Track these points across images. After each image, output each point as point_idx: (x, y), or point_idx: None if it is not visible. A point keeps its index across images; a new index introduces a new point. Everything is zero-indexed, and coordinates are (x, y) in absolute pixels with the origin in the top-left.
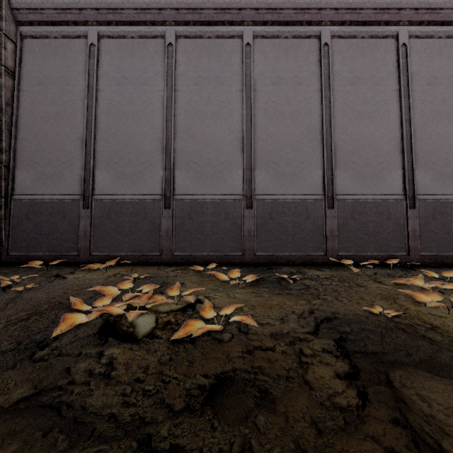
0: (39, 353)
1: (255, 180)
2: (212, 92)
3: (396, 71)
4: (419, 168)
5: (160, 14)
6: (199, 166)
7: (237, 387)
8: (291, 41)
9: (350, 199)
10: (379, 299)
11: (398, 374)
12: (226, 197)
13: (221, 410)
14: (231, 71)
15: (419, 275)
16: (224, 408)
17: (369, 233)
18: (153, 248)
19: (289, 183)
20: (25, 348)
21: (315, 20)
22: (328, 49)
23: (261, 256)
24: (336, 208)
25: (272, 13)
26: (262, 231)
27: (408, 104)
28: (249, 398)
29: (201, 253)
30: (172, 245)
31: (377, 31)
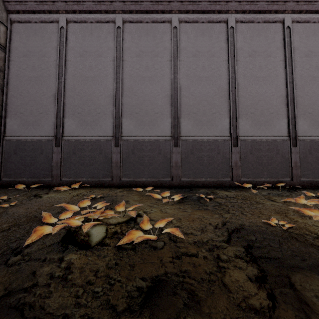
0: (12, 259)
1: (180, 125)
2: (149, 62)
3: (282, 47)
4: (299, 117)
5: (111, 5)
6: (139, 116)
7: (169, 289)
8: (206, 25)
9: (249, 139)
10: (274, 214)
11: (298, 278)
12: (159, 138)
13: (156, 311)
14: (162, 46)
15: (302, 195)
16: (158, 309)
17: (263, 164)
18: (106, 175)
19: (205, 128)
20: (3, 254)
21: (224, 10)
22: (233, 30)
23: (185, 181)
24: (239, 146)
25: (192, 5)
26: (186, 162)
27: (291, 70)
28: (179, 300)
29: (141, 179)
30: (120, 173)
31: (269, 17)
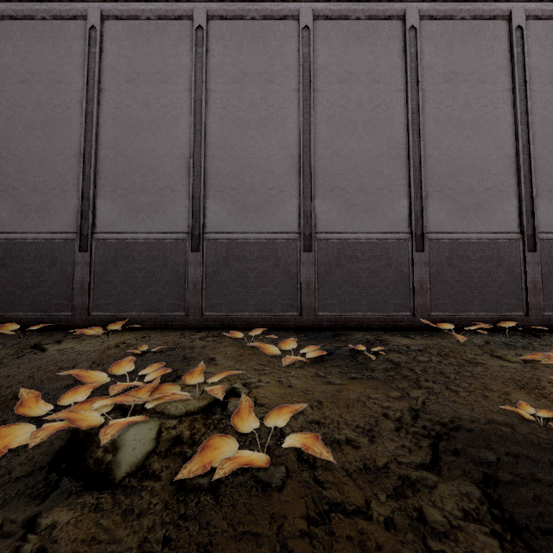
0: None
1: (316, 212)
2: (257, 92)
3: (508, 65)
4: (540, 196)
5: None
6: (239, 194)
7: None
8: (364, 23)
9: (446, 238)
10: (514, 390)
11: None
12: (277, 235)
13: None
14: (282, 64)
15: None
16: None
17: (473, 285)
18: (176, 305)
19: (362, 217)
20: None
21: None
22: (416, 33)
23: (324, 317)
24: (427, 251)
25: None
26: (326, 282)
27: (525, 109)
28: None
29: (241, 313)
30: (202, 302)
31: (482, 9)
